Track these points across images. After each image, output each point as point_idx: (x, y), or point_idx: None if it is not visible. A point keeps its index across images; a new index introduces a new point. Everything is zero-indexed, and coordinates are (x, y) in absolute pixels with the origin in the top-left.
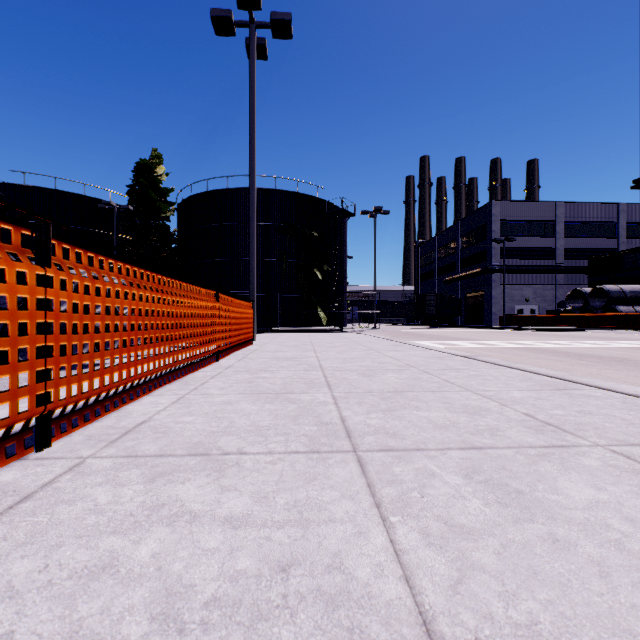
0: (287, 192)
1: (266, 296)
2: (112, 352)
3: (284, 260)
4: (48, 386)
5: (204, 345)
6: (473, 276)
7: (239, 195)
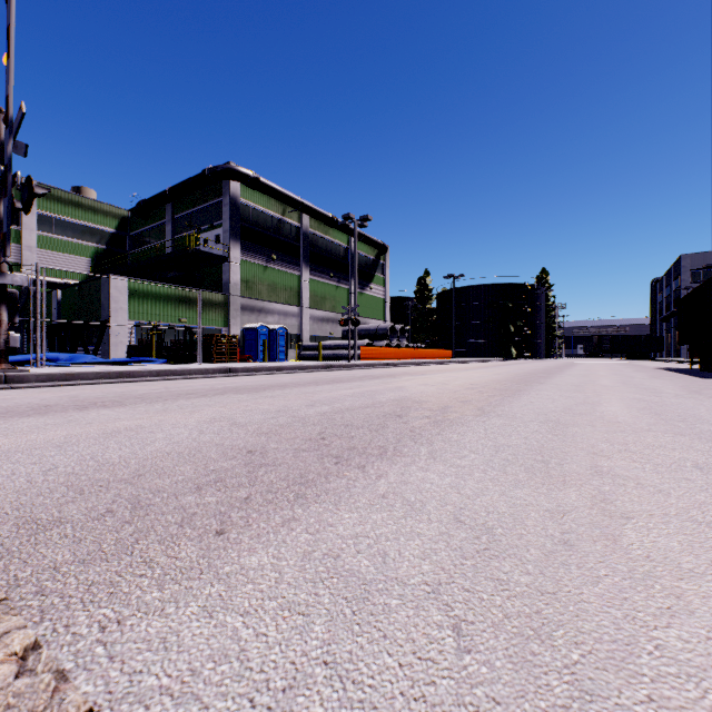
0: (493, 284)
1: (481, 342)
2: (431, 355)
3: (491, 322)
4: (429, 356)
5: (438, 356)
6: (668, 317)
7: (466, 289)
